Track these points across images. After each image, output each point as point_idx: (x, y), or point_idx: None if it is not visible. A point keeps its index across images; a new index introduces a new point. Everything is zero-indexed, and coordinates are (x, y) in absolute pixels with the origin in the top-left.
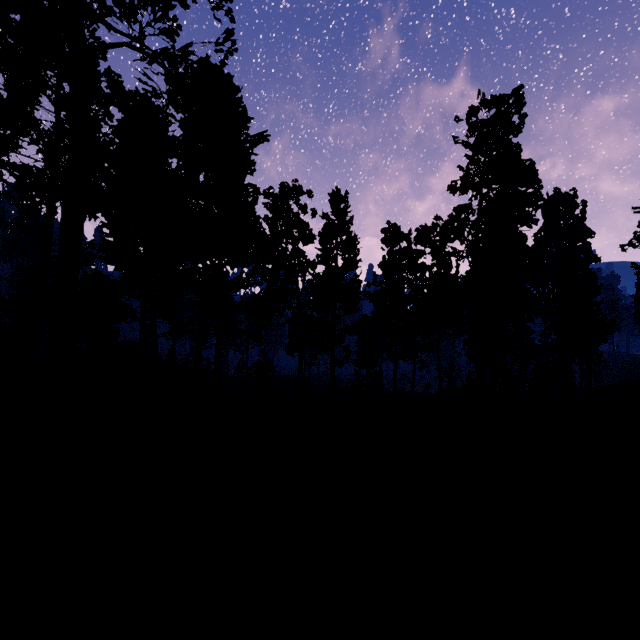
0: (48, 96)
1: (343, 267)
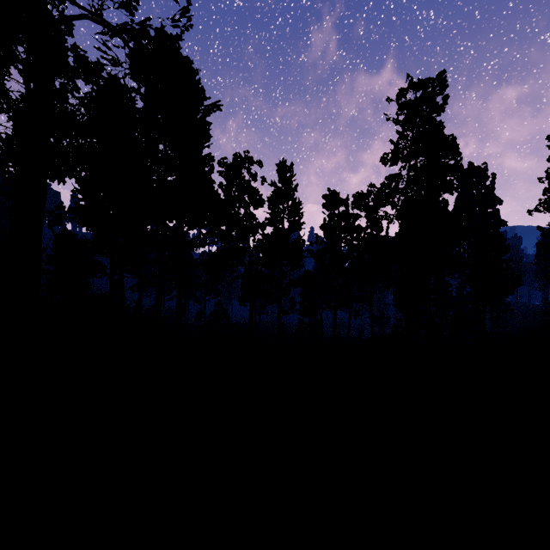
0: (16, 67)
1: (289, 229)
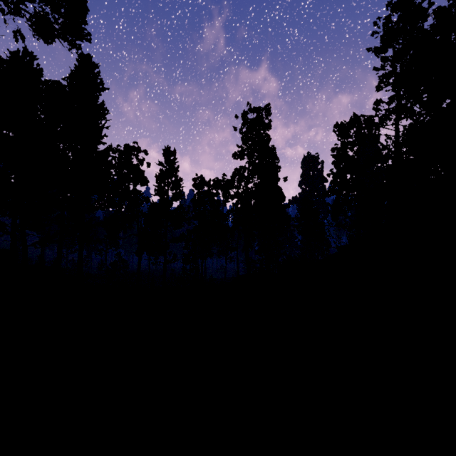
0: None
1: (172, 198)
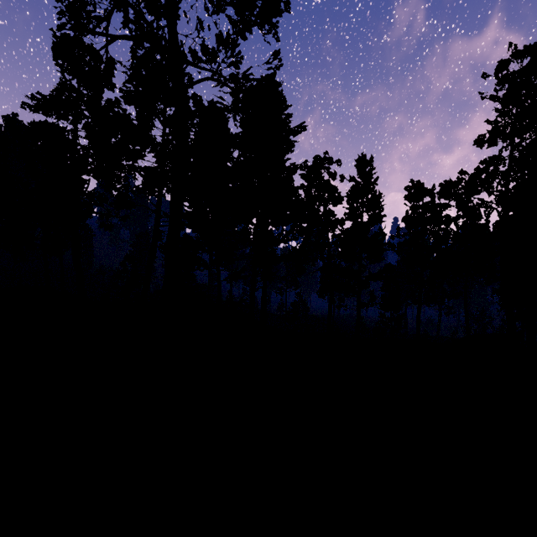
0: (160, 120)
1: (368, 222)
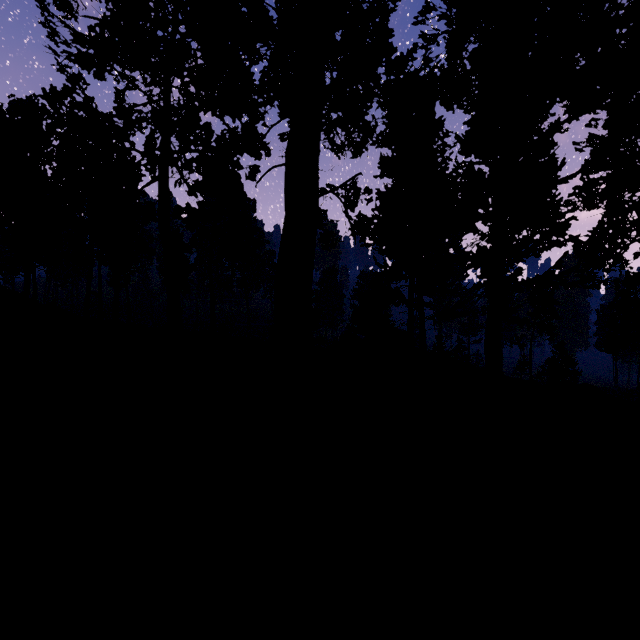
0: None
1: None
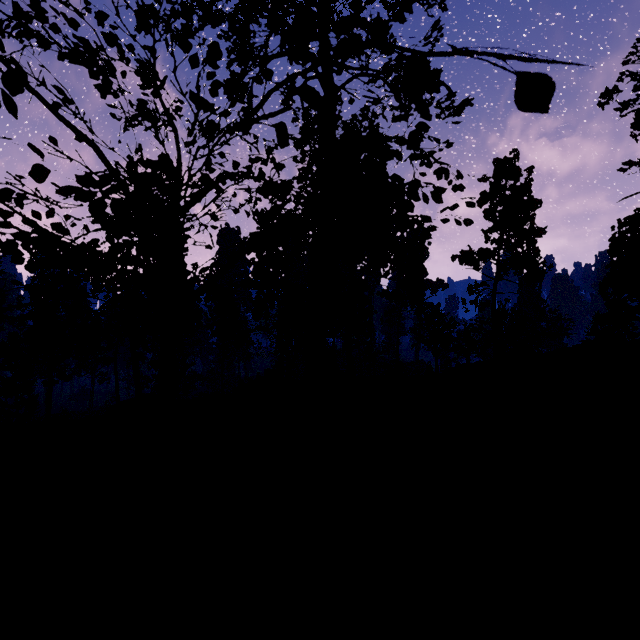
0: None
1: None
